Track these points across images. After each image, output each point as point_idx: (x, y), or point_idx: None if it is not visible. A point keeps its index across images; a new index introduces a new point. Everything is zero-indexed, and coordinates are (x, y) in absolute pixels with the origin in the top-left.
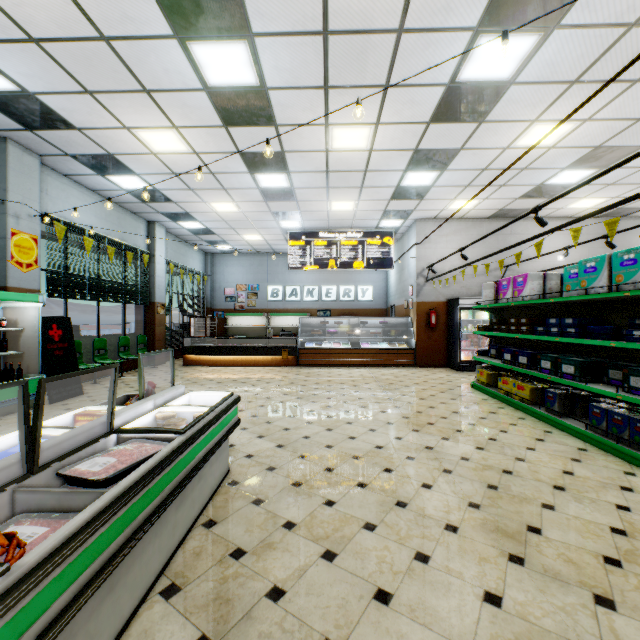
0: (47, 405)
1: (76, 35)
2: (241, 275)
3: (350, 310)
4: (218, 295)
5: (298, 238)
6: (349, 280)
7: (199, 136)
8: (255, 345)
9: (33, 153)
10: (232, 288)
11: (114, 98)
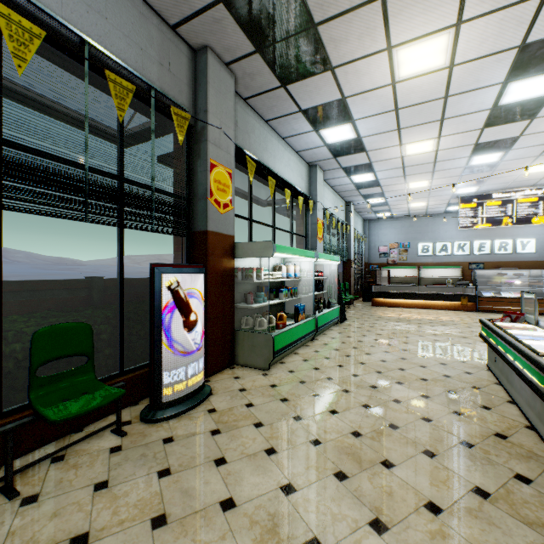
0: (339, 324)
1: (427, 100)
2: (393, 235)
3: (506, 262)
4: (373, 252)
5: (469, 201)
6: (505, 234)
7: (452, 139)
8: (433, 292)
9: (321, 170)
10: (385, 246)
11: (412, 129)
